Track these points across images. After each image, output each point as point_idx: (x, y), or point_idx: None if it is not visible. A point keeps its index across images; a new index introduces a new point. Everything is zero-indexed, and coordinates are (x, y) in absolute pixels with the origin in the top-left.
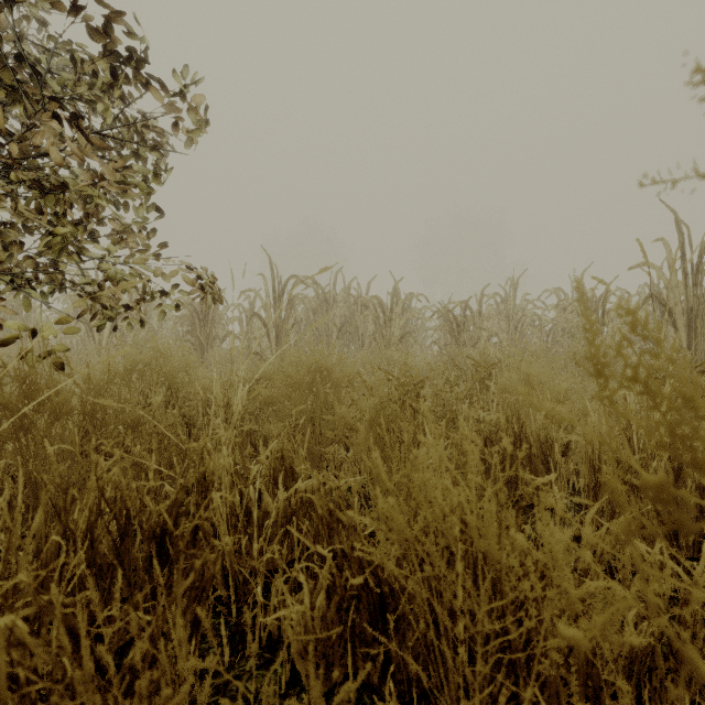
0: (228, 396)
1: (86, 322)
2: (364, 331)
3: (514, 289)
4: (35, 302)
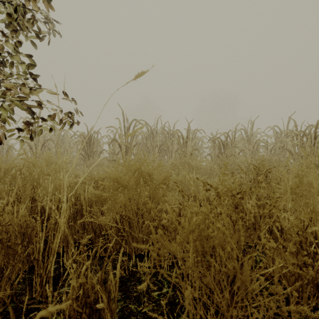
0: (83, 190)
1: (28, 144)
2: (171, 148)
3: (252, 126)
4: (7, 134)
